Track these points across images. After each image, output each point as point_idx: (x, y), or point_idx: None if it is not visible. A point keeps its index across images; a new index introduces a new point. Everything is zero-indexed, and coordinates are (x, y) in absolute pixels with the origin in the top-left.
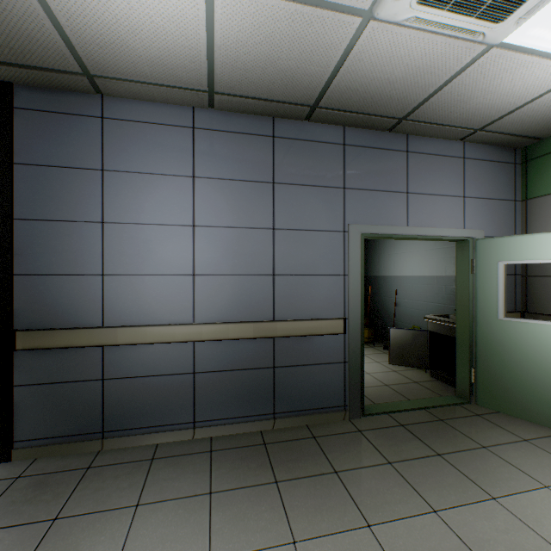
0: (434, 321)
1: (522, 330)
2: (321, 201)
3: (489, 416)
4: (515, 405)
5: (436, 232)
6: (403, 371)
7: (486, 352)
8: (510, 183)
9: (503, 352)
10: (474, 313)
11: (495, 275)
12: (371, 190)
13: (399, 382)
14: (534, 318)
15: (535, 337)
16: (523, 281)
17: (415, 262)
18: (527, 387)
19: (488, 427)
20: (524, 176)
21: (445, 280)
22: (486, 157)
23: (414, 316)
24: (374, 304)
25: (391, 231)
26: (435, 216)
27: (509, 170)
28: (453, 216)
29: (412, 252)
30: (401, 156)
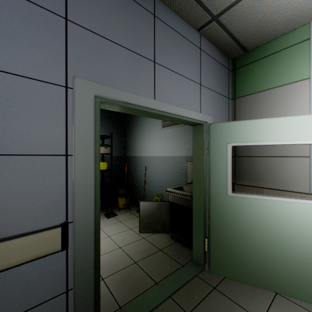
0: (174, 194)
1: (246, 204)
2: (15, 20)
3: (223, 286)
4: (240, 270)
5: (180, 112)
6: (150, 236)
7: (218, 224)
8: (226, 84)
9: (231, 224)
10: (208, 189)
11: (225, 155)
12: (111, 41)
13: (147, 254)
14: (241, 189)
15: (256, 210)
16: (233, 160)
17: (158, 145)
18: (250, 255)
19: (228, 309)
20: (234, 80)
21: (179, 159)
22: (214, 56)
23: (158, 186)
24: (131, 177)
25: (136, 100)
26: (179, 96)
27: (226, 73)
28: (193, 100)
29: (157, 138)
30: (148, 17)
